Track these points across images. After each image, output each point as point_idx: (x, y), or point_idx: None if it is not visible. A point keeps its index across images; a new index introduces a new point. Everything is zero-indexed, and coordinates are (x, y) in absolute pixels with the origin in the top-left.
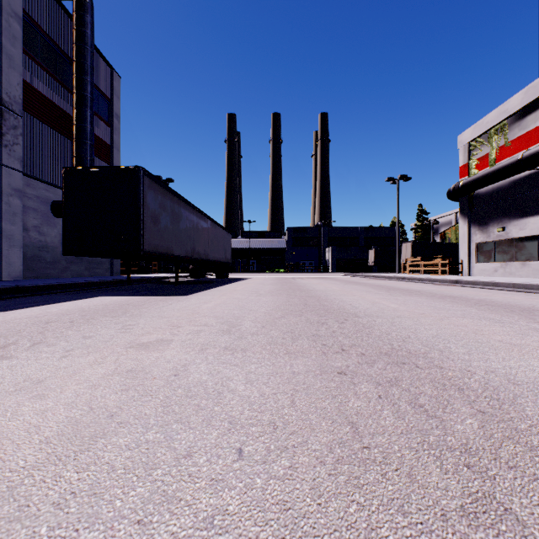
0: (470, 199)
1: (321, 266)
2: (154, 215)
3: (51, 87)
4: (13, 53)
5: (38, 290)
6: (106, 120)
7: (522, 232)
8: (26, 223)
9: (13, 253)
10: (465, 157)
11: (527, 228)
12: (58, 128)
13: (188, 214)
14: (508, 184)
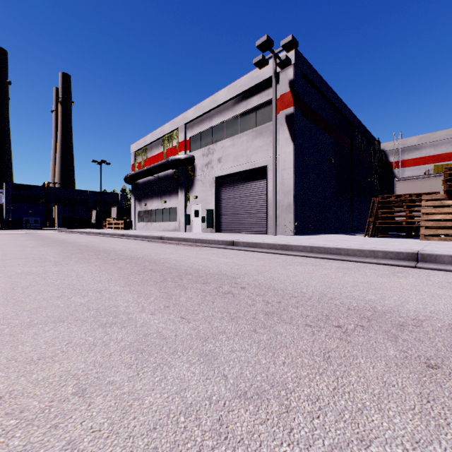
0: (135, 185)
1: (46, 223)
2: None
3: None
4: None
5: None
6: None
7: (151, 207)
8: None
9: None
10: (133, 159)
11: (153, 205)
12: None
13: None
14: (147, 181)
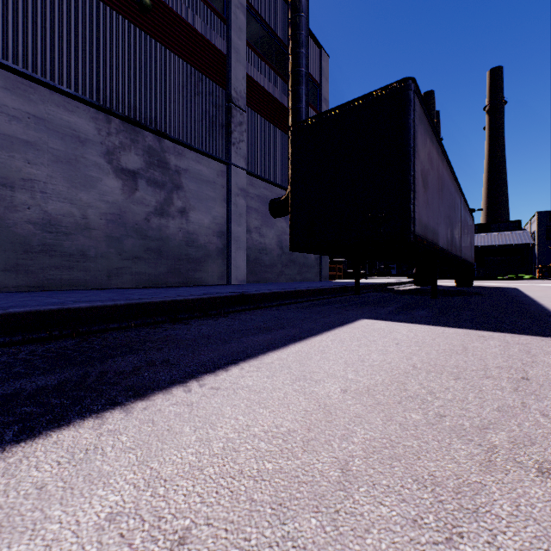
0: None
1: None
2: (423, 172)
3: (269, 78)
4: (238, 46)
5: (263, 300)
6: (315, 108)
7: None
8: (249, 224)
9: (239, 255)
10: None
11: None
12: (274, 121)
13: (447, 181)
14: None
